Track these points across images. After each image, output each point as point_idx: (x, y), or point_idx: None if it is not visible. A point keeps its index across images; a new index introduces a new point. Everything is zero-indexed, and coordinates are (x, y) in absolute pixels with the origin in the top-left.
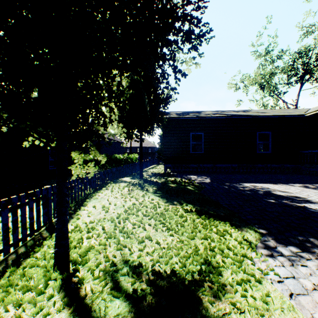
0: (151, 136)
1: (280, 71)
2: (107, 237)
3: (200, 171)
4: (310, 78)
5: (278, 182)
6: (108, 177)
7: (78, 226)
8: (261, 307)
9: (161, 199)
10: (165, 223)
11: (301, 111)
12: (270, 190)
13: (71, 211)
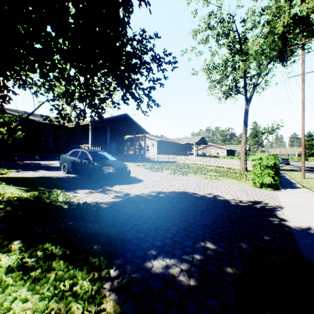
0: None
1: None
2: None
3: None
4: None
5: (49, 160)
6: None
7: None
8: (7, 175)
9: None
10: None
11: (73, 123)
12: (39, 163)
13: None
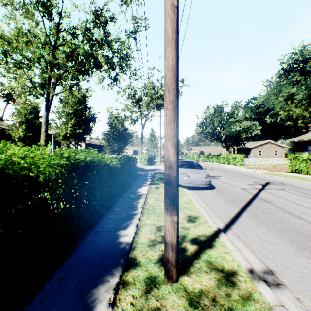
0: None
1: None
2: None
3: None
4: (14, 104)
5: None
6: None
7: None
8: None
9: None
10: None
11: None
12: None
13: None
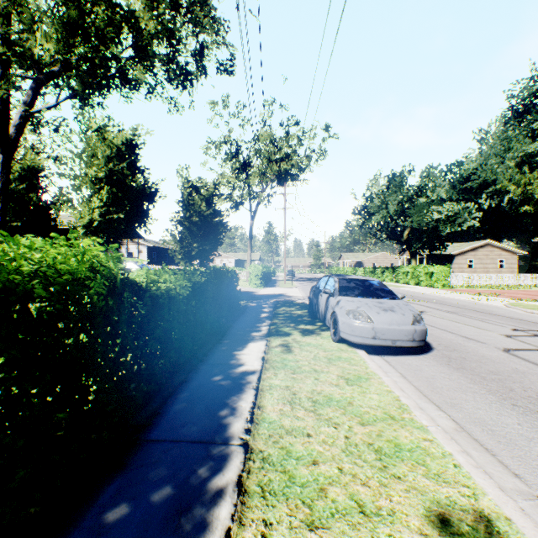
0: None
1: None
2: None
3: None
4: None
5: None
6: None
7: None
8: None
9: None
10: None
11: None
12: None
13: None
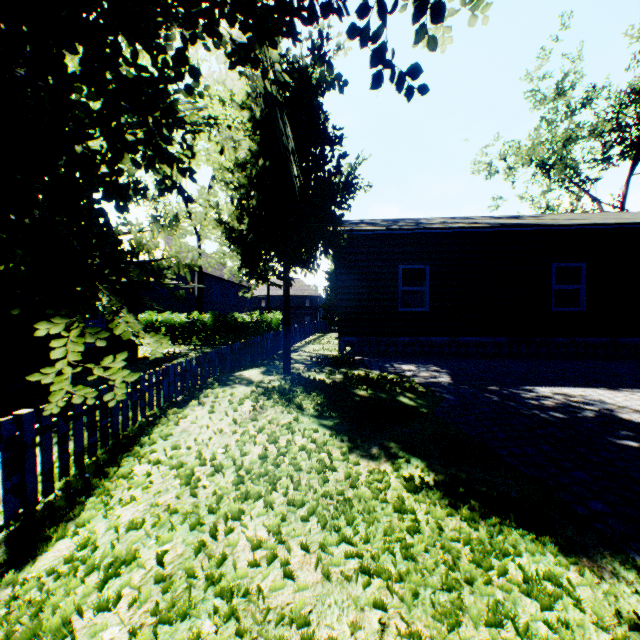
0: (310, 273)
1: (587, 134)
2: (158, 618)
3: (421, 351)
4: None
5: (617, 383)
6: (208, 370)
7: (90, 543)
8: None
9: (336, 440)
10: (353, 541)
11: None
12: (611, 408)
13: (92, 479)
